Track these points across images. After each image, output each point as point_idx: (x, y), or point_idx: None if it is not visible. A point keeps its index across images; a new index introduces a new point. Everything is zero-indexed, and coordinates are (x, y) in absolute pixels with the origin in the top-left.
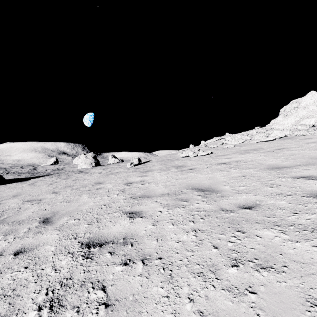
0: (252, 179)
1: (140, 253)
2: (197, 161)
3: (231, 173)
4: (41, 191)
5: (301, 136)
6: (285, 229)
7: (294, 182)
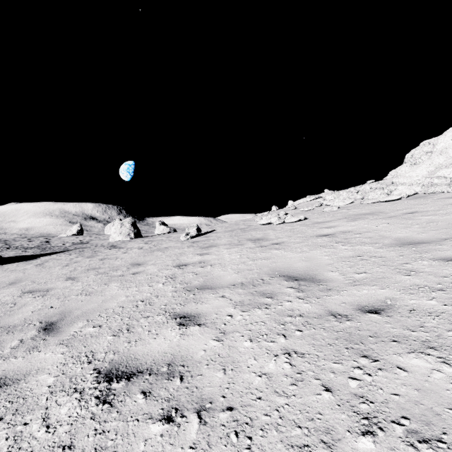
0: (374, 261)
1: (196, 396)
2: (285, 232)
3: (338, 250)
4: (51, 277)
5: (441, 194)
6: (448, 354)
7: (444, 266)
